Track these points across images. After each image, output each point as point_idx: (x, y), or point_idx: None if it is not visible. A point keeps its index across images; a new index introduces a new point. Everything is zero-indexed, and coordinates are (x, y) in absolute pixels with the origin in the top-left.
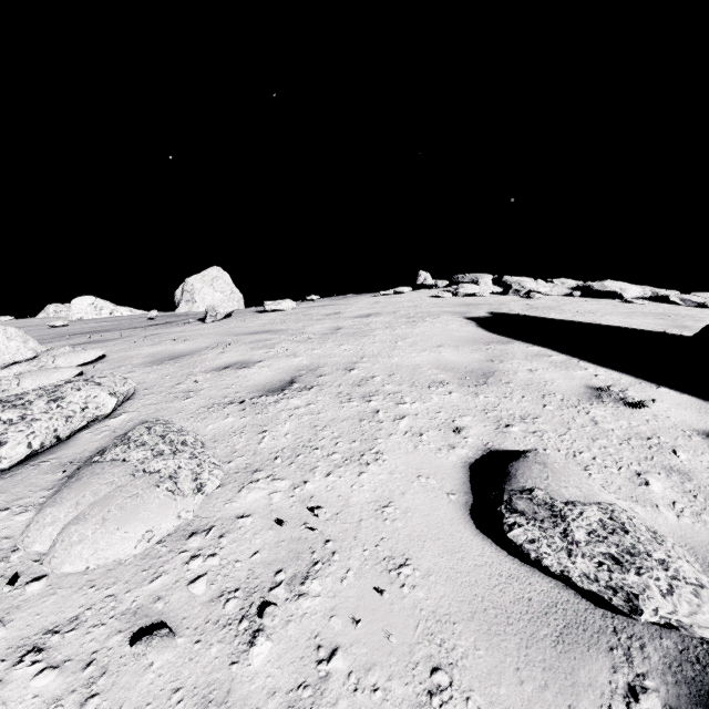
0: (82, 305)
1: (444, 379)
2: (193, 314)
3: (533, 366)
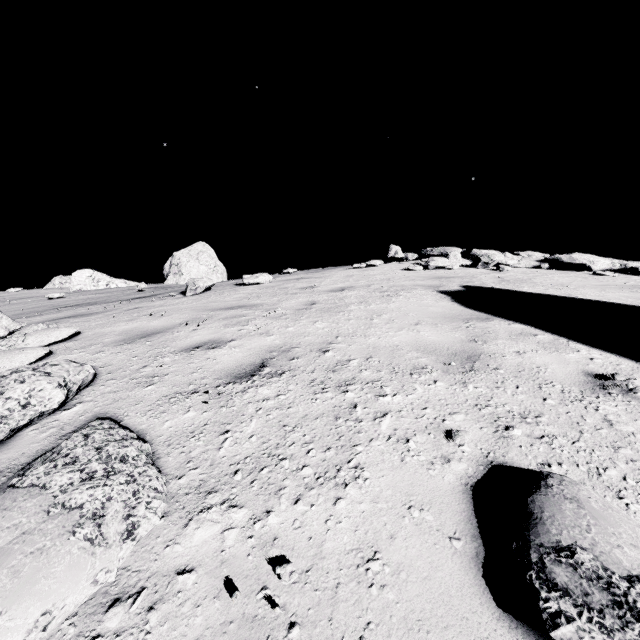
0: (81, 277)
1: (426, 364)
2: (179, 286)
3: (520, 347)
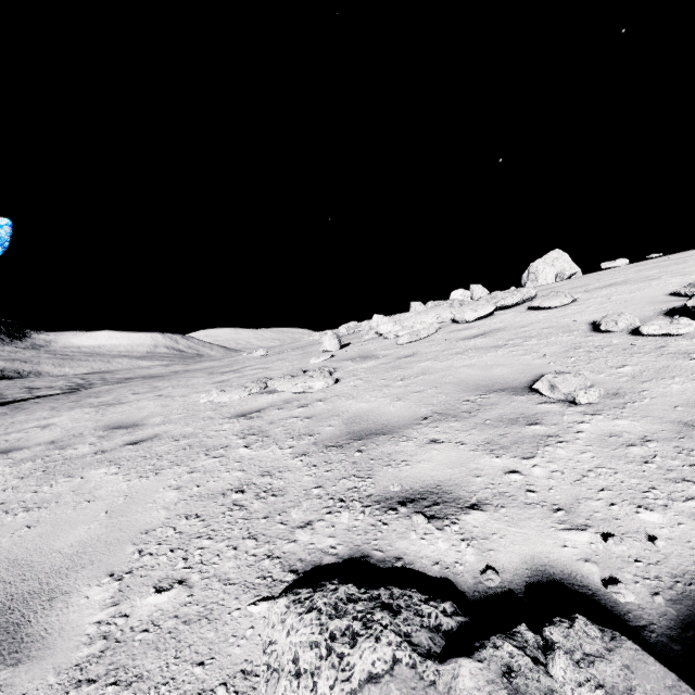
0: (456, 295)
1: None
2: None
3: None
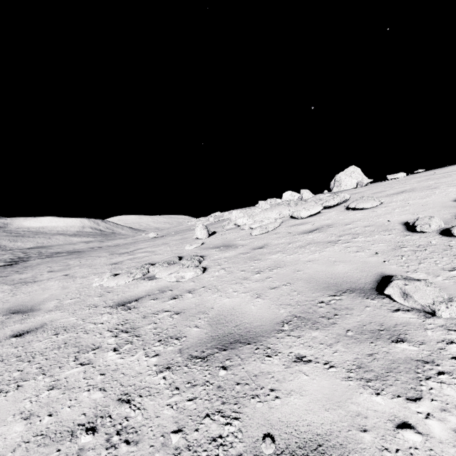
0: (287, 195)
1: None
2: None
3: None
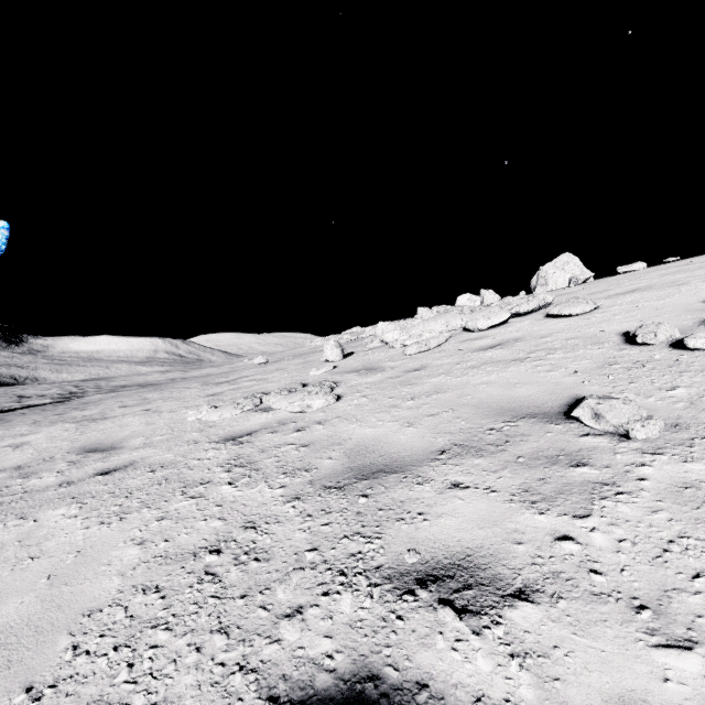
0: (463, 300)
1: None
2: None
3: None
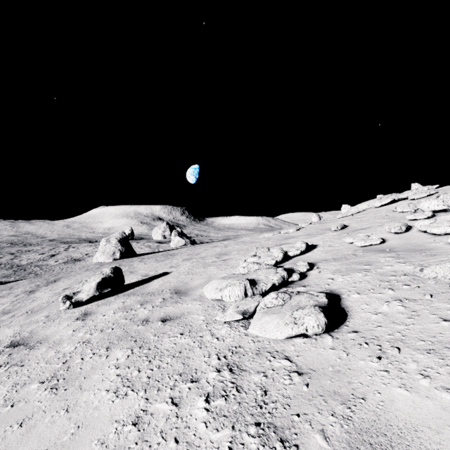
0: None
1: None
2: None
3: None
